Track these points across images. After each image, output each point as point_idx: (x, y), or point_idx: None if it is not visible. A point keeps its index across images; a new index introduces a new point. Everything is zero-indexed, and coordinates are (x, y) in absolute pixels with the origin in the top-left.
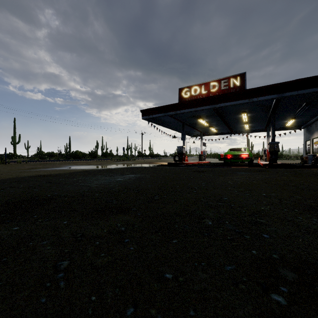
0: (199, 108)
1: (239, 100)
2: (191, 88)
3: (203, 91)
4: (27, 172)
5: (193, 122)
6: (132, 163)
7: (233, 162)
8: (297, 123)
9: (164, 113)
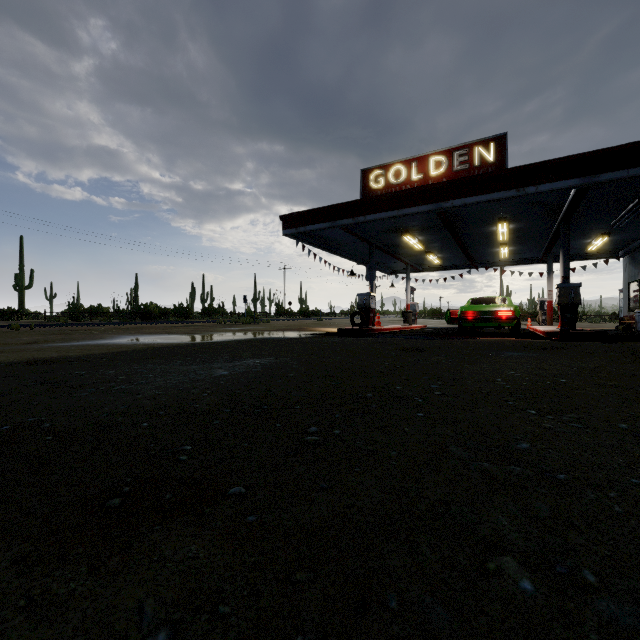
0: (408, 209)
1: (495, 191)
2: (387, 168)
3: (414, 175)
4: (15, 352)
5: (391, 242)
6: (263, 329)
7: (479, 327)
8: (611, 245)
9: (331, 221)
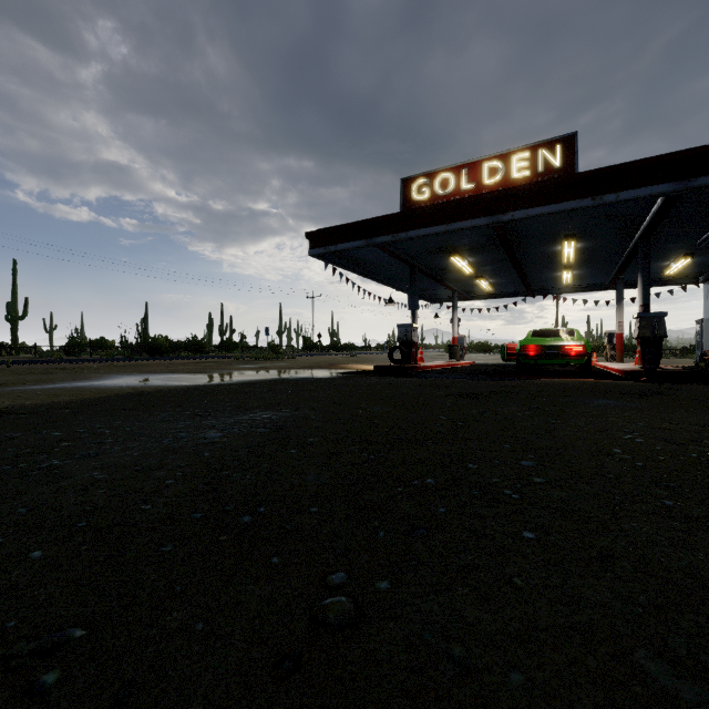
0: (458, 223)
1: (565, 200)
2: (433, 177)
3: (465, 185)
4: None
5: (436, 265)
6: (286, 366)
7: (542, 364)
8: (692, 268)
9: (366, 238)
